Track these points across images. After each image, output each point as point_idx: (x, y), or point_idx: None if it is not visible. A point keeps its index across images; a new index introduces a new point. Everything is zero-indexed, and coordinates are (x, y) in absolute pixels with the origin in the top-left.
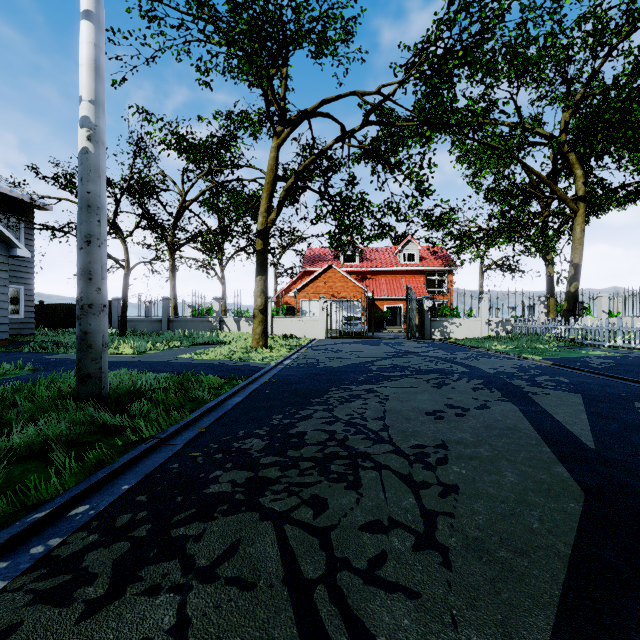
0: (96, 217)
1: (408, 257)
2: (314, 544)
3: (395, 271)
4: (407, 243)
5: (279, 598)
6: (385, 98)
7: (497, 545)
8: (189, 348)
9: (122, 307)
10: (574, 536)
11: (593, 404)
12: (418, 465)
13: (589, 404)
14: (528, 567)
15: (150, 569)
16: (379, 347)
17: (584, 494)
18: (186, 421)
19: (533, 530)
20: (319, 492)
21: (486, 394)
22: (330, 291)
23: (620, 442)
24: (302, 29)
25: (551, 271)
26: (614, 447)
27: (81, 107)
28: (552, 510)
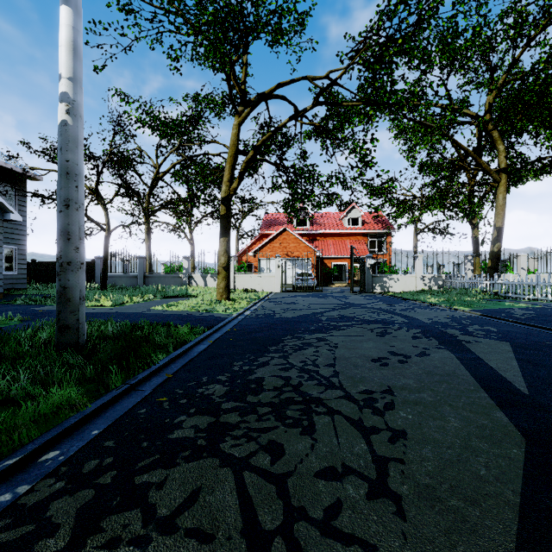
0: (74, 183)
1: (352, 221)
2: (271, 492)
3: (341, 233)
4: (351, 209)
5: (237, 551)
6: (333, 81)
7: (448, 493)
8: (161, 300)
9: (103, 265)
10: (521, 483)
11: (521, 351)
12: (367, 410)
13: (518, 351)
14: (480, 517)
15: (112, 519)
16: (327, 300)
17: (525, 439)
18: (155, 368)
19: (481, 477)
20: (276, 437)
21: (424, 342)
22: (285, 251)
23: (551, 388)
24: (260, 21)
25: (476, 233)
26: (546, 392)
27: (60, 84)
28: (496, 456)
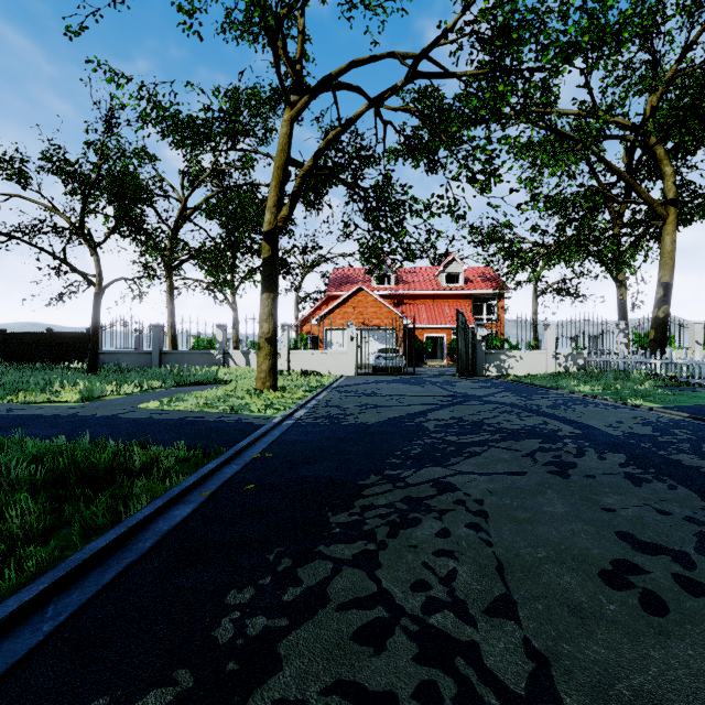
0: None
1: (450, 279)
2: None
3: (436, 295)
4: (450, 262)
5: None
6: (441, 35)
7: None
8: (169, 391)
9: (91, 336)
10: None
11: None
12: None
13: None
14: None
15: None
16: (425, 388)
17: None
18: None
19: None
20: None
21: (670, 496)
22: (360, 318)
23: None
24: None
25: (623, 294)
26: None
27: None
28: None
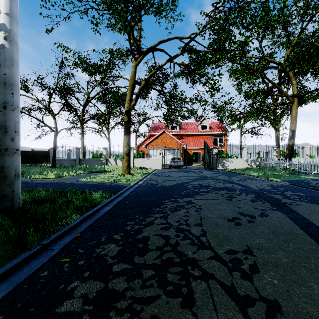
0: (10, 91)
1: (203, 127)
2: None
3: (197, 134)
4: (203, 120)
5: None
6: (195, 36)
7: None
8: (87, 174)
9: (53, 152)
10: None
11: None
12: (236, 274)
13: None
14: None
15: None
16: (190, 174)
17: None
18: (67, 228)
19: None
20: (158, 312)
21: (261, 204)
22: (164, 144)
23: None
24: None
25: (278, 134)
26: None
27: None
28: None
